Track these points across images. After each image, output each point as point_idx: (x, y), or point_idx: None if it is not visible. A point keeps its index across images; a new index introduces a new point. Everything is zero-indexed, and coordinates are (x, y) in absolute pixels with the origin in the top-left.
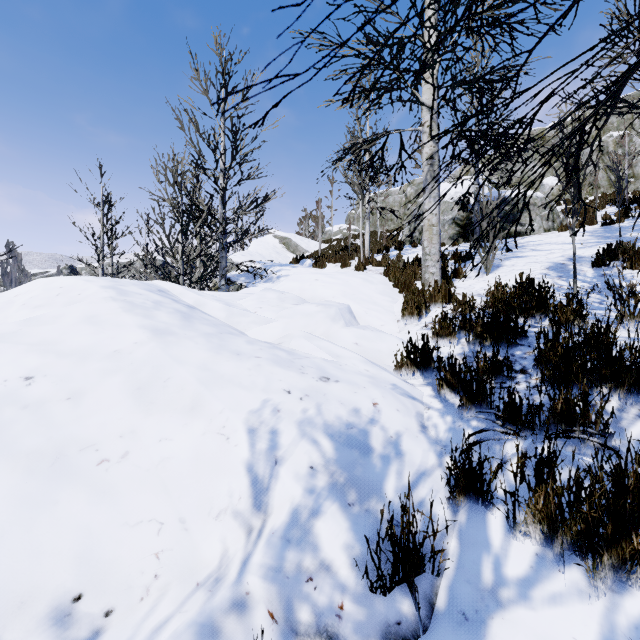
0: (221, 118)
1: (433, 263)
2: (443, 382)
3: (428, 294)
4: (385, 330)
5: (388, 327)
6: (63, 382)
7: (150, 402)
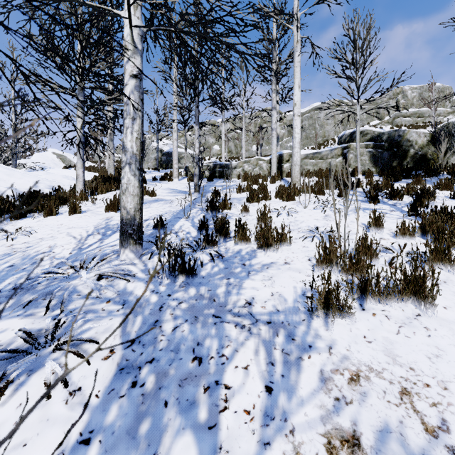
0: (13, 84)
1: (111, 169)
2: None
3: None
4: None
5: None
6: None
7: (11, 176)
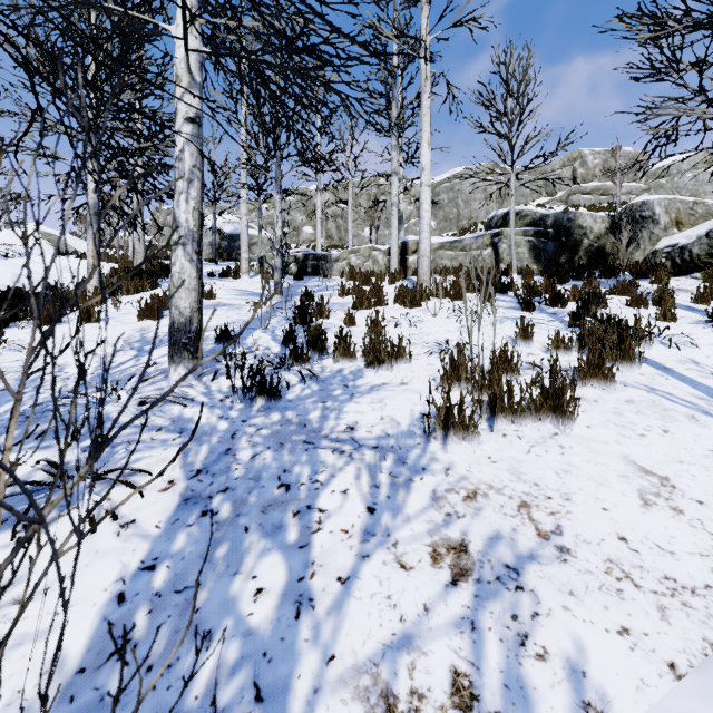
0: None
1: (139, 257)
2: None
3: None
4: None
5: None
6: None
7: None
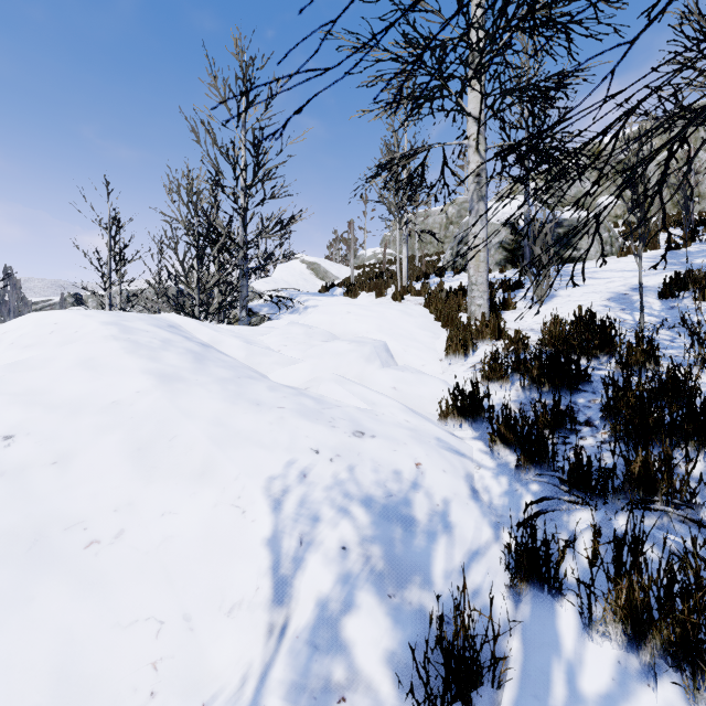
0: (242, 130)
1: (480, 294)
2: (496, 437)
3: (475, 329)
4: (426, 371)
5: (430, 367)
6: (49, 442)
7: (152, 466)
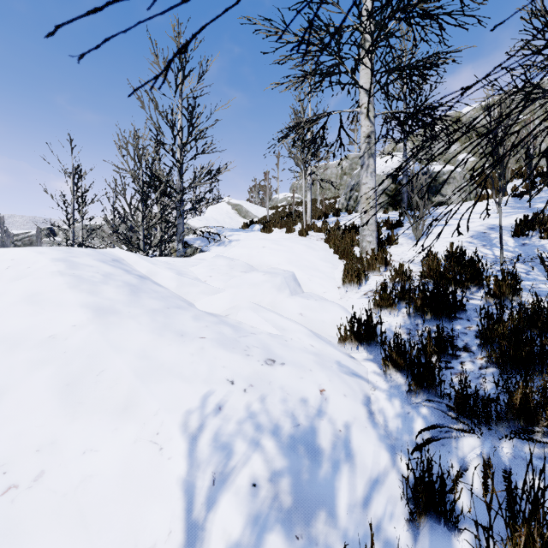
0: (179, 99)
1: (370, 232)
2: (389, 362)
3: (366, 261)
4: (327, 297)
5: (330, 294)
6: None
7: (78, 402)
